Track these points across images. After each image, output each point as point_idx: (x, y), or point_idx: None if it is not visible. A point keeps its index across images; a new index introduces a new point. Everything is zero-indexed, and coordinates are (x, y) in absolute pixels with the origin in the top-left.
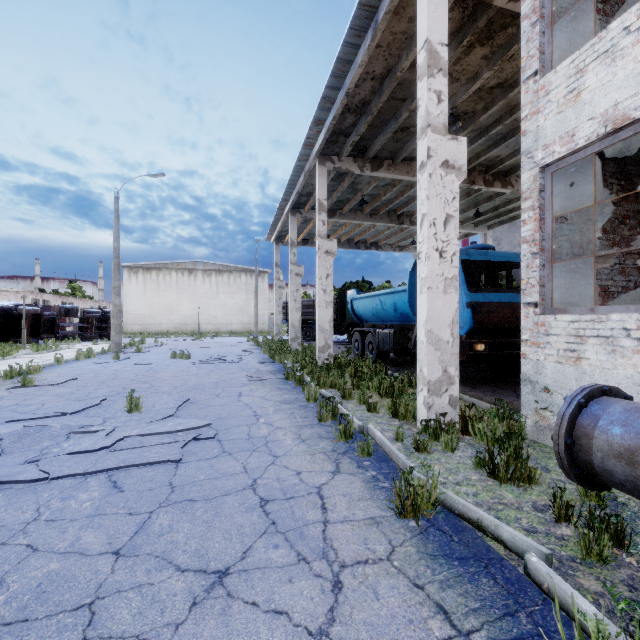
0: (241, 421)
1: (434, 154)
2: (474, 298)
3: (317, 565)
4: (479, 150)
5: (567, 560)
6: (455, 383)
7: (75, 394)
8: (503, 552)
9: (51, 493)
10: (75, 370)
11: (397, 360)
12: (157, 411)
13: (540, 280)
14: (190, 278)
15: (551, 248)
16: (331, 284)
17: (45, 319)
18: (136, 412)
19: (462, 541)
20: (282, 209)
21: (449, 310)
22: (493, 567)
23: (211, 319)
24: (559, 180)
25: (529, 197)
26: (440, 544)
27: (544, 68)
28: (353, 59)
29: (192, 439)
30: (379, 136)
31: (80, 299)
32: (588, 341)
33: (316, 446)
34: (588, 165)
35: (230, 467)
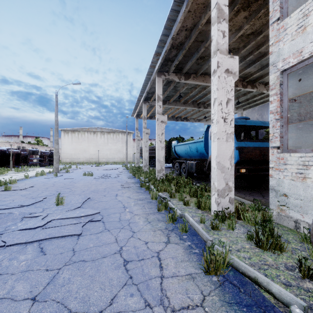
0: (116, 210)
1: (221, 65)
2: (240, 144)
3: (157, 310)
4: (240, 69)
5: None
6: (232, 190)
7: (31, 195)
8: (273, 301)
9: (4, 255)
10: (34, 182)
11: (197, 177)
12: (72, 204)
13: (280, 134)
14: (94, 135)
15: (287, 116)
16: (164, 138)
17: (22, 156)
18: (61, 205)
19: (246, 292)
20: (139, 100)
21: (229, 151)
22: None
23: (104, 156)
24: (291, 78)
25: (274, 88)
26: (233, 294)
27: (283, 16)
28: (176, 19)
29: (88, 221)
30: (189, 61)
31: (40, 146)
32: (311, 168)
33: (156, 226)
34: (306, 70)
35: (108, 239)
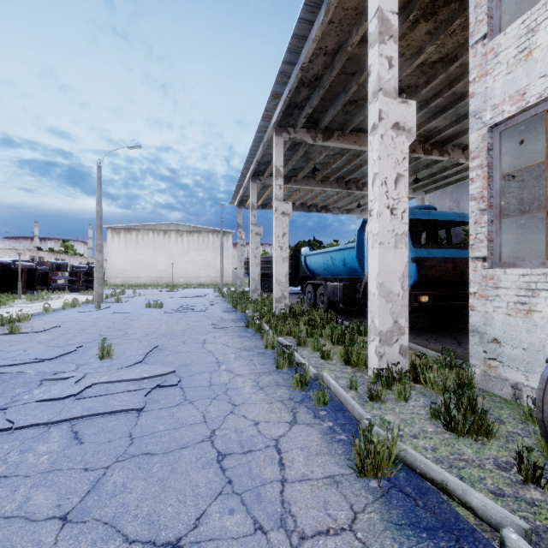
0: (204, 368)
1: (385, 116)
2: (419, 254)
3: (275, 536)
4: (419, 122)
5: (545, 532)
6: (405, 333)
7: (56, 341)
8: (473, 521)
9: (11, 445)
10: (60, 318)
11: (345, 309)
12: (127, 358)
13: (488, 235)
14: (165, 238)
15: (500, 204)
16: (287, 242)
17: (39, 273)
18: (108, 358)
19: (427, 506)
20: (244, 176)
21: (399, 264)
22: (465, 541)
23: (183, 273)
24: (506, 139)
25: (477, 156)
26: (404, 510)
27: (492, 32)
28: (307, 35)
29: (156, 386)
30: (330, 109)
31: (71, 256)
32: (540, 294)
33: (273, 394)
34: (534, 125)
35: (190, 416)
